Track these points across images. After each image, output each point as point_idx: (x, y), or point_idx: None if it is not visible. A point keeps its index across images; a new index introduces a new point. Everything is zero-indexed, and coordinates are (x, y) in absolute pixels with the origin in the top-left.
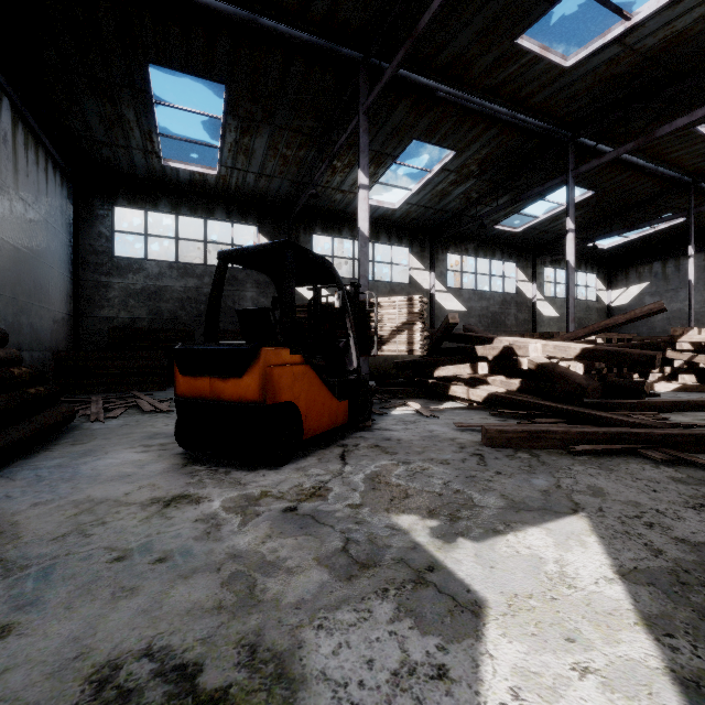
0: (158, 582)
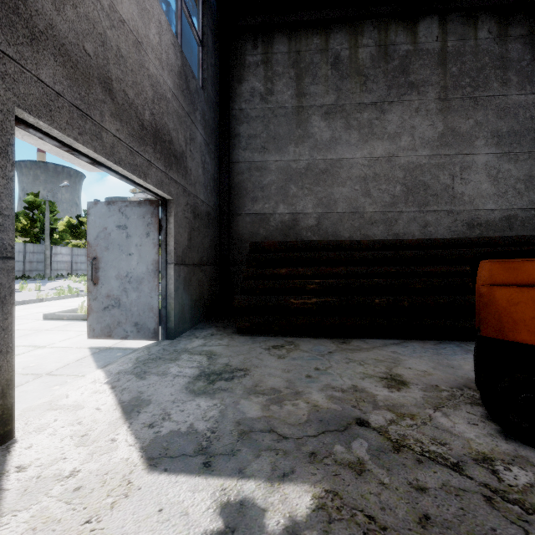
0: (289, 375)
